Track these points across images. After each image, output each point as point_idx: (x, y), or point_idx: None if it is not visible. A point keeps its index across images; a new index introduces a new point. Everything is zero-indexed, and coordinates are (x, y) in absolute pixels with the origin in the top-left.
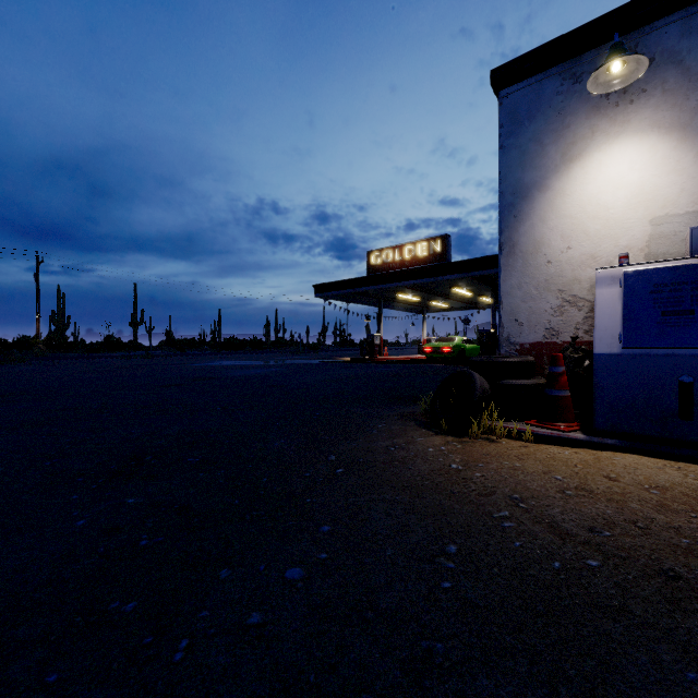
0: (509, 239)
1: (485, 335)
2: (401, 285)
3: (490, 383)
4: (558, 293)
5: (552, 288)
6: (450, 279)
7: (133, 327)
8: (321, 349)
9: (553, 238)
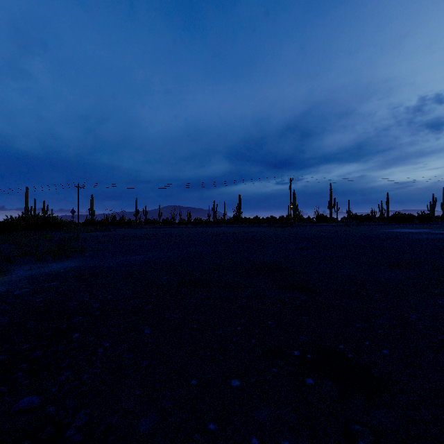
0: None
1: None
2: None
3: None
4: None
5: None
6: None
7: (329, 209)
8: None
9: None
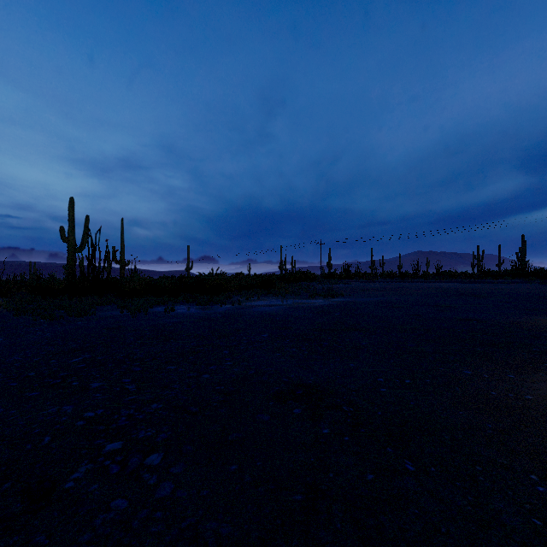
0: None
1: None
2: None
3: None
4: None
5: None
6: None
7: None
8: None
9: None
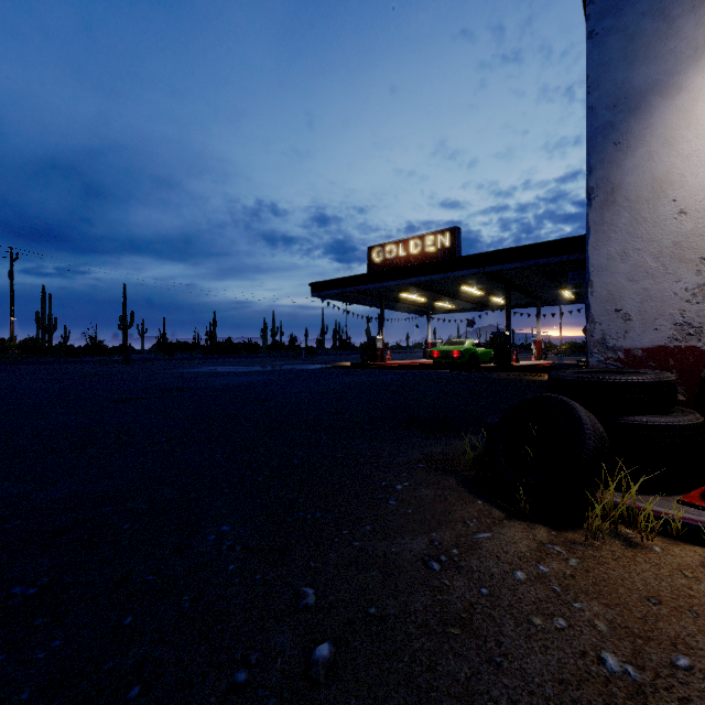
0: (605, 180)
1: (500, 338)
2: (407, 282)
3: (599, 420)
4: (701, 264)
5: (688, 256)
6: (462, 275)
7: (122, 330)
8: (319, 353)
9: (690, 171)
